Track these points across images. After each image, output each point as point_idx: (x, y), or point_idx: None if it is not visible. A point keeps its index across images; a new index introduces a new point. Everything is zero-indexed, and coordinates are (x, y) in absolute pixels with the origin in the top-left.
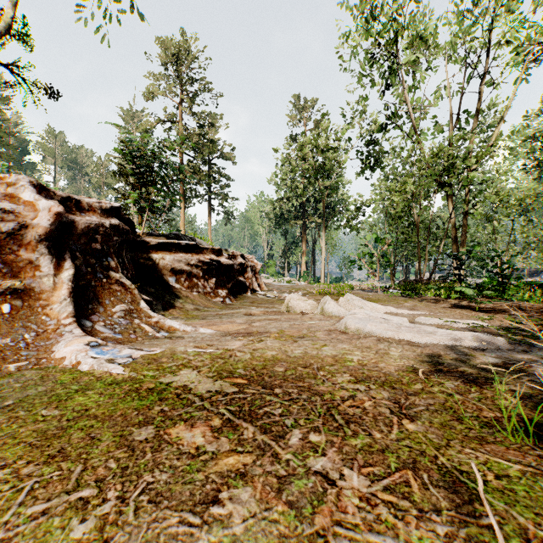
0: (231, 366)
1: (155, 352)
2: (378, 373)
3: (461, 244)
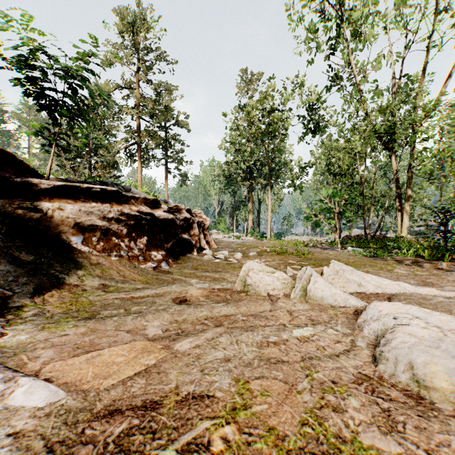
0: None
1: None
2: None
3: (406, 201)
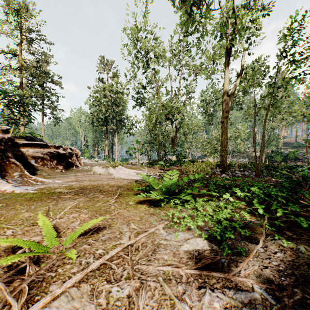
0: (73, 187)
1: (42, 187)
2: (117, 185)
3: (175, 144)
